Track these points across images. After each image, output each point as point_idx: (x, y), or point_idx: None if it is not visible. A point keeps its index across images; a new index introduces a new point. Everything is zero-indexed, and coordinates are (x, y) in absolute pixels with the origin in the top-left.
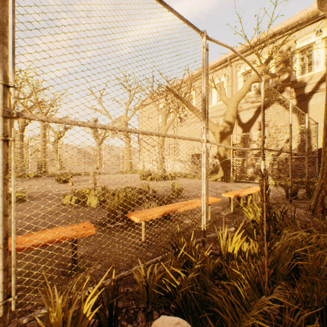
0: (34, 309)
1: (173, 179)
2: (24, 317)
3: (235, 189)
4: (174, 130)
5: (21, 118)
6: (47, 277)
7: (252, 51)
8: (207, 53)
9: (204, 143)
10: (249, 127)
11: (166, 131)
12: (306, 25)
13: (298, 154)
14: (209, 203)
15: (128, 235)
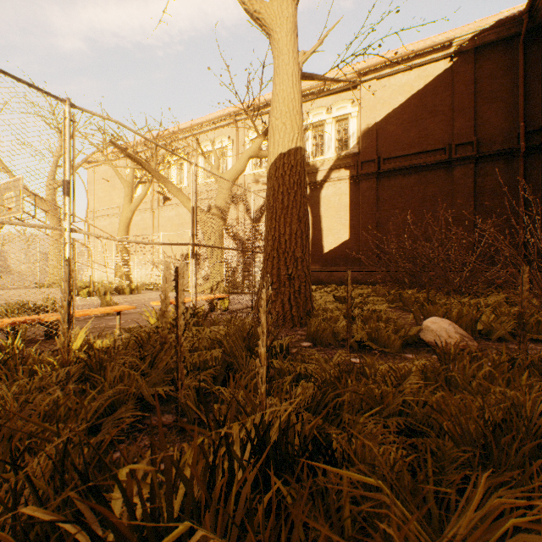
0: None
1: (136, 292)
2: None
3: None
4: (155, 213)
5: None
6: None
7: (262, 113)
8: (74, 126)
9: (67, 233)
10: (259, 217)
11: (133, 213)
12: (319, 97)
13: None
14: (110, 311)
15: None
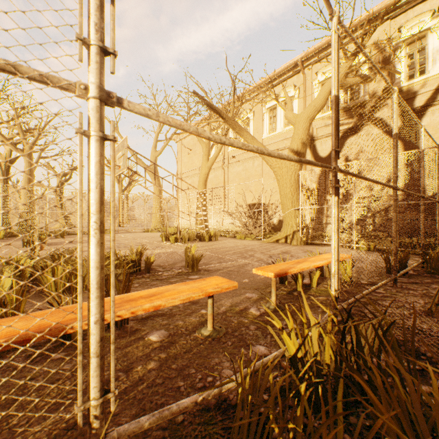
0: None
1: (213, 239)
2: None
3: (301, 256)
4: (225, 170)
5: None
6: None
7: None
8: None
9: (91, 101)
10: (330, 162)
11: (209, 169)
12: (417, 4)
13: (408, 192)
14: (198, 296)
15: None
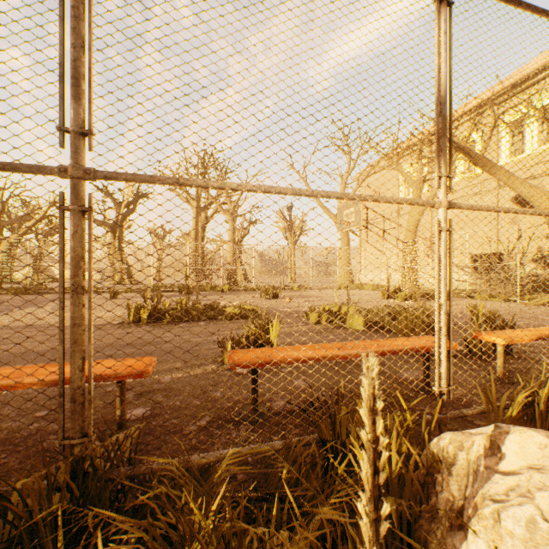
0: (463, 405)
1: None
2: (454, 411)
3: None
4: (433, 212)
5: (453, 208)
6: (402, 391)
7: None
8: None
9: None
10: None
11: (422, 214)
12: None
13: None
14: None
15: (459, 366)
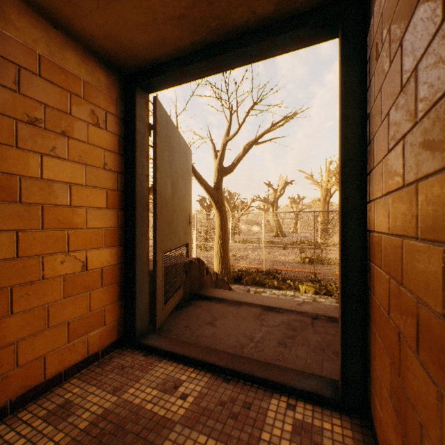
0: None
1: None
2: None
3: None
4: None
5: None
6: None
7: None
8: None
9: None
10: None
11: None
12: None
13: None
14: None
15: None
